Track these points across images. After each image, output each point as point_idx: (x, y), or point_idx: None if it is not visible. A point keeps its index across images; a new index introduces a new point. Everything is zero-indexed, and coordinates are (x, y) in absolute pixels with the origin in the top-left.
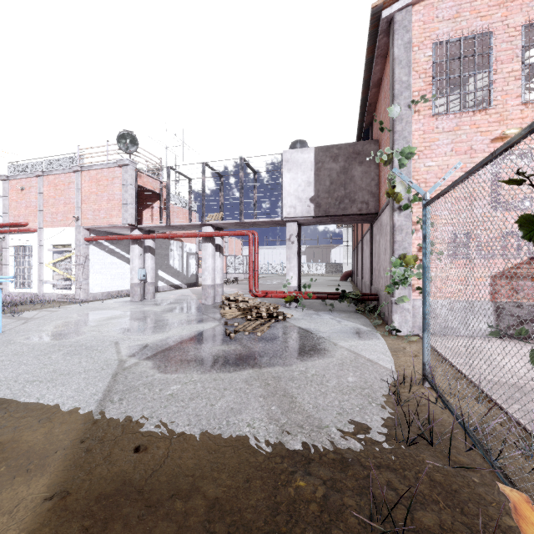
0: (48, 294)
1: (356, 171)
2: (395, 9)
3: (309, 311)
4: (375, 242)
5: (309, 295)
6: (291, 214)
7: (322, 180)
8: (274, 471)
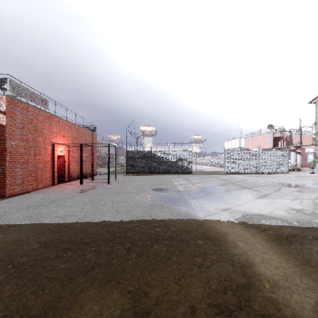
0: None
1: None
2: (314, 101)
3: None
4: None
5: None
6: (314, 142)
7: None
8: None
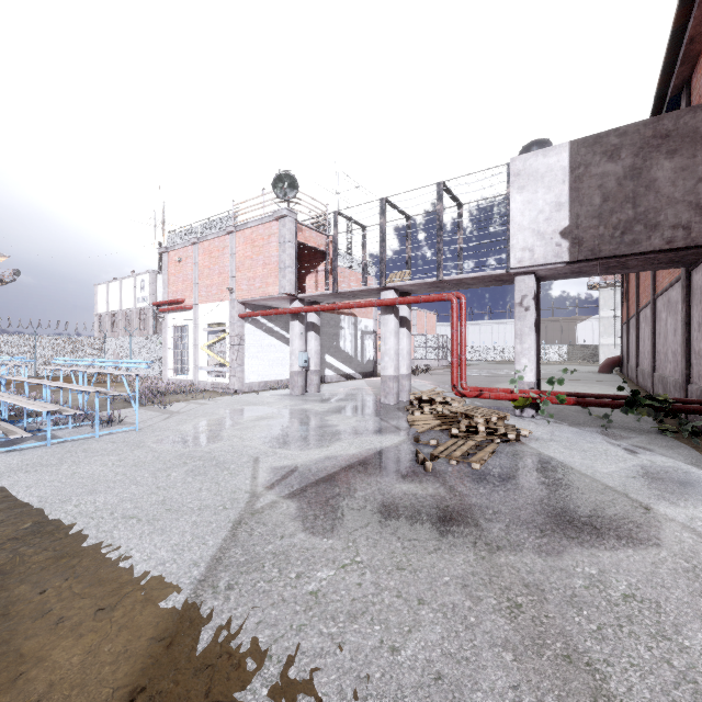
0: (203, 382)
1: (661, 170)
2: None
3: (559, 426)
4: (699, 302)
5: (561, 398)
6: (525, 260)
7: (585, 197)
8: None
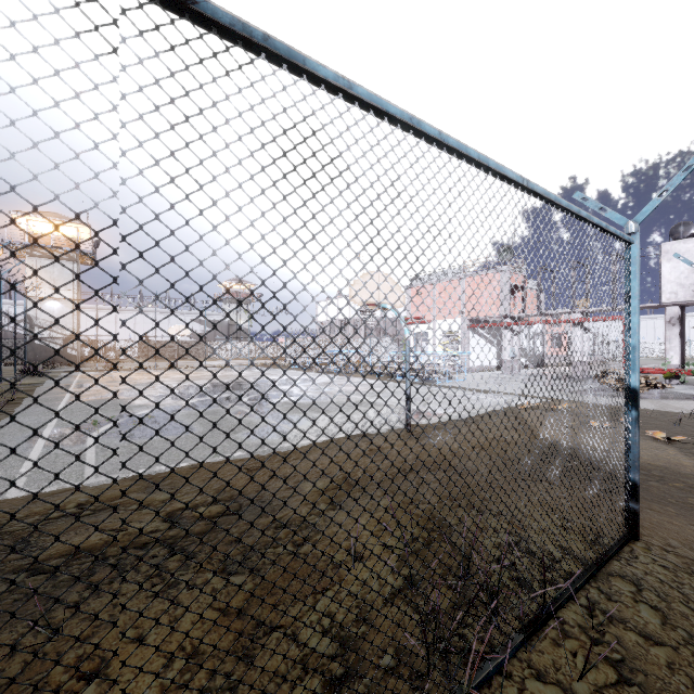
0: (440, 366)
1: None
2: None
3: (692, 387)
4: None
5: (693, 373)
6: (671, 299)
7: None
8: (659, 410)
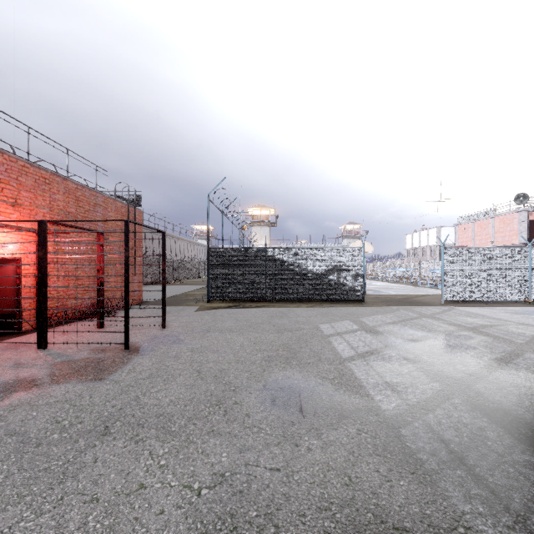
0: None
1: None
2: None
3: None
4: None
5: None
6: None
7: None
8: None
